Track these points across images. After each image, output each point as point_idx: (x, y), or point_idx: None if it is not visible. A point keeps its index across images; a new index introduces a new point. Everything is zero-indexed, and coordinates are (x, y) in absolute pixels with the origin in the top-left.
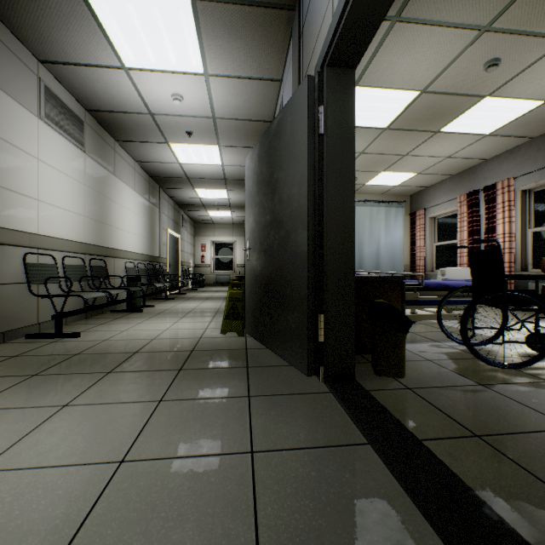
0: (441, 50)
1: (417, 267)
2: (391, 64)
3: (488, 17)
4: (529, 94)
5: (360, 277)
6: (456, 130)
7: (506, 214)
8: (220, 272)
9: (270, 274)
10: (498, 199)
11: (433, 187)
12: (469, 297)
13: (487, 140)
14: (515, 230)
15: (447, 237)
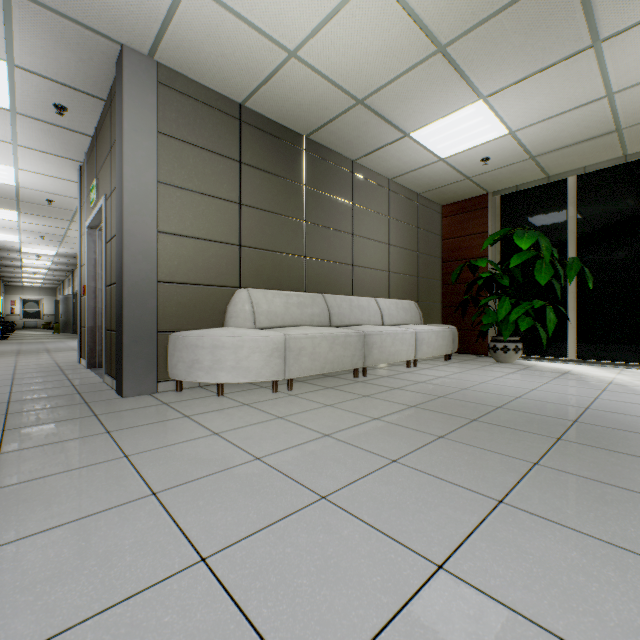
0: None
1: None
2: None
3: None
4: None
5: None
6: None
7: None
8: (29, 320)
9: (67, 320)
10: None
11: None
12: None
13: None
14: None
15: None
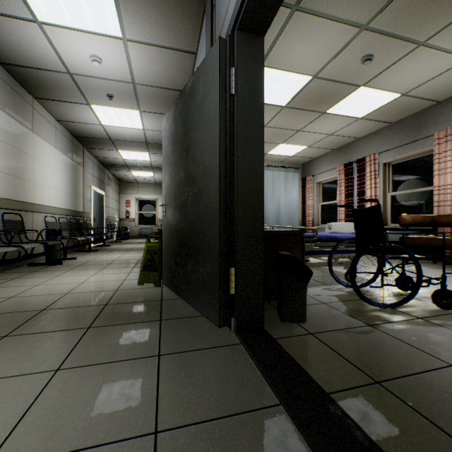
0: (330, 42)
1: (307, 222)
2: (290, 49)
3: (367, 17)
4: (391, 88)
5: (267, 231)
6: (338, 112)
7: (372, 181)
8: (143, 226)
9: (184, 229)
10: (367, 169)
11: (319, 159)
12: (352, 247)
13: (360, 123)
14: (379, 193)
15: (329, 198)
